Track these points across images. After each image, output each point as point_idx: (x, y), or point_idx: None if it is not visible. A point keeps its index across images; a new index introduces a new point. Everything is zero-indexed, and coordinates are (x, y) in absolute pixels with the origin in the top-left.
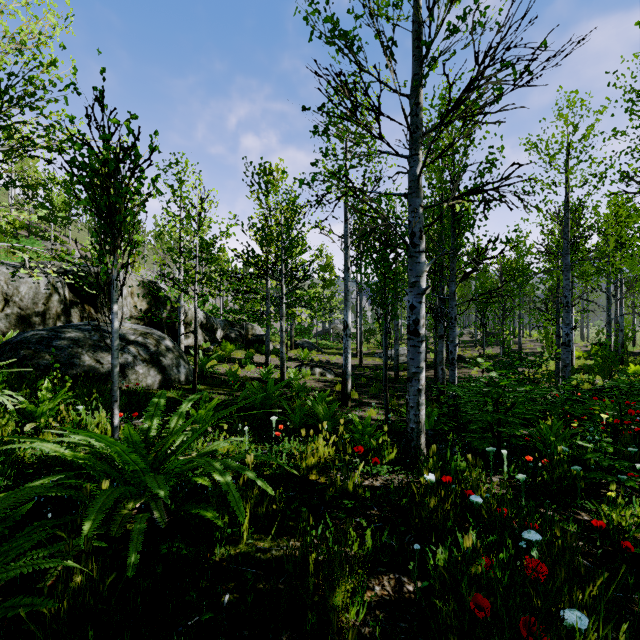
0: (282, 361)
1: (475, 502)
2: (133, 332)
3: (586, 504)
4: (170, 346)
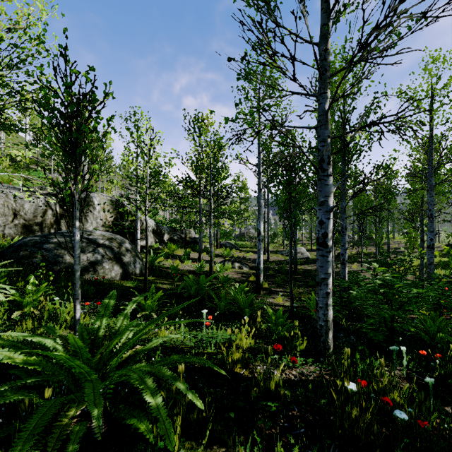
0: (211, 258)
1: (399, 417)
2: (102, 237)
3: None
4: (129, 248)
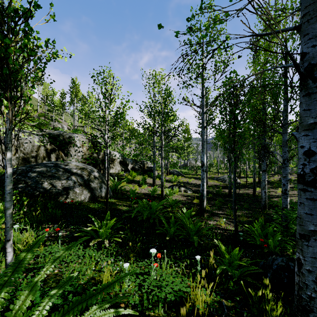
0: (162, 184)
1: None
2: (76, 167)
3: None
4: (97, 175)
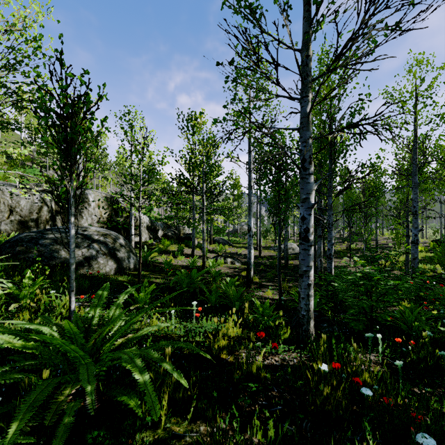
0: (203, 254)
1: (365, 394)
2: (97, 233)
3: None
4: (123, 243)
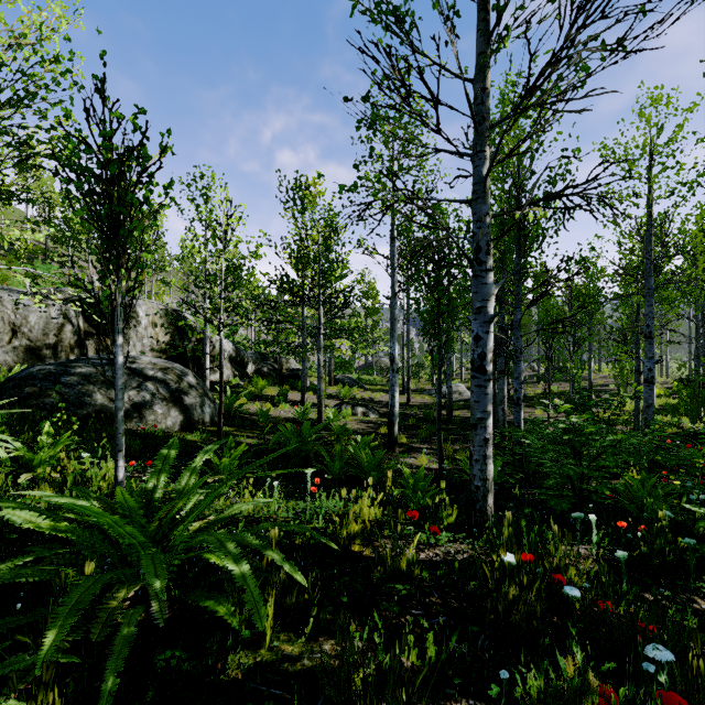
0: (320, 399)
1: (570, 595)
2: (152, 367)
3: (700, 586)
4: (193, 382)
